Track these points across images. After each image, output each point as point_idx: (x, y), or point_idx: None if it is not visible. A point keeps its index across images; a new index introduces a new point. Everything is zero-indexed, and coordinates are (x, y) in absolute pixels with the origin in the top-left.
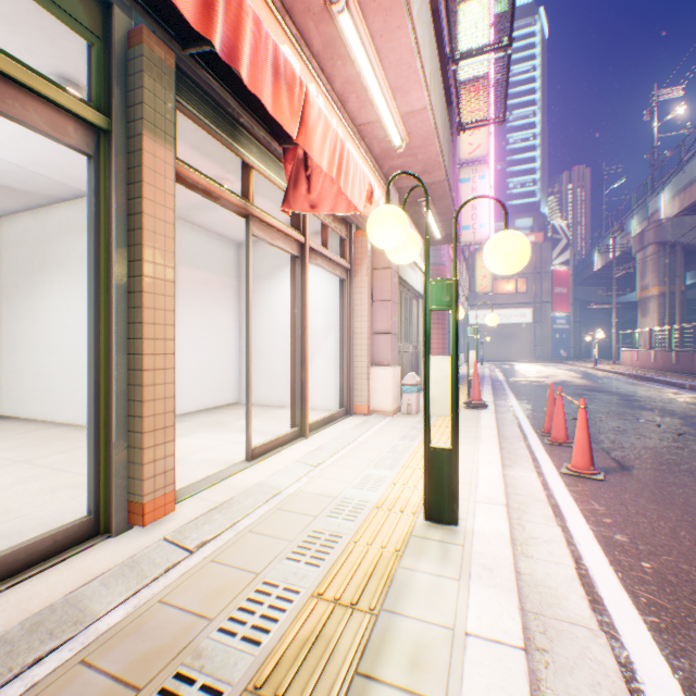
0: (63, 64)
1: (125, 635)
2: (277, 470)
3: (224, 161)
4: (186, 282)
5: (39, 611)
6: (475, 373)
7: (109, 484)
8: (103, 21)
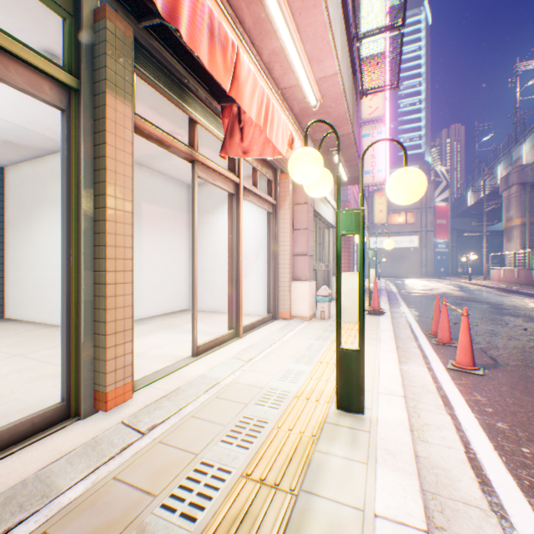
0: (46, 40)
1: (82, 509)
2: (216, 364)
3: (175, 119)
4: (148, 215)
5: (13, 486)
6: (375, 287)
7: (78, 376)
8: (74, 0)
